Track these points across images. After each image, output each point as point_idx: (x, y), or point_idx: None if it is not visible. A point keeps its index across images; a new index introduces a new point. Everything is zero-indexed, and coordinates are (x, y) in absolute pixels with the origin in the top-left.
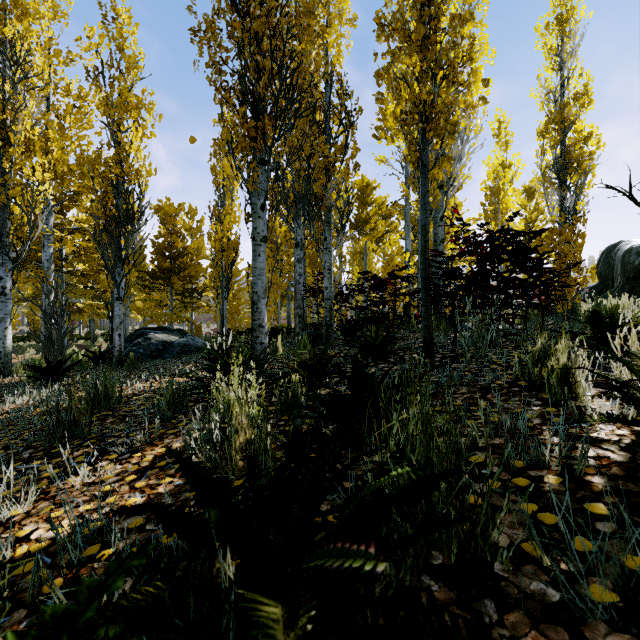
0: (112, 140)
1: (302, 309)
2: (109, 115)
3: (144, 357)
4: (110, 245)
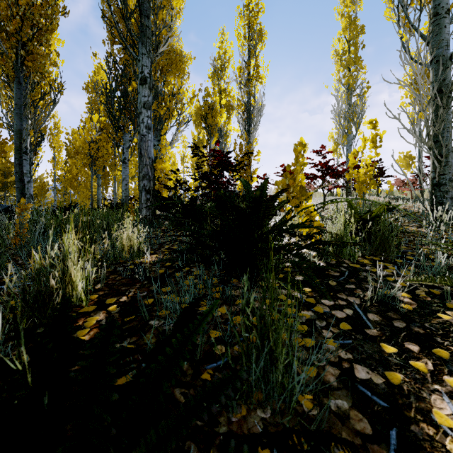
0: None
1: None
2: None
3: None
4: None
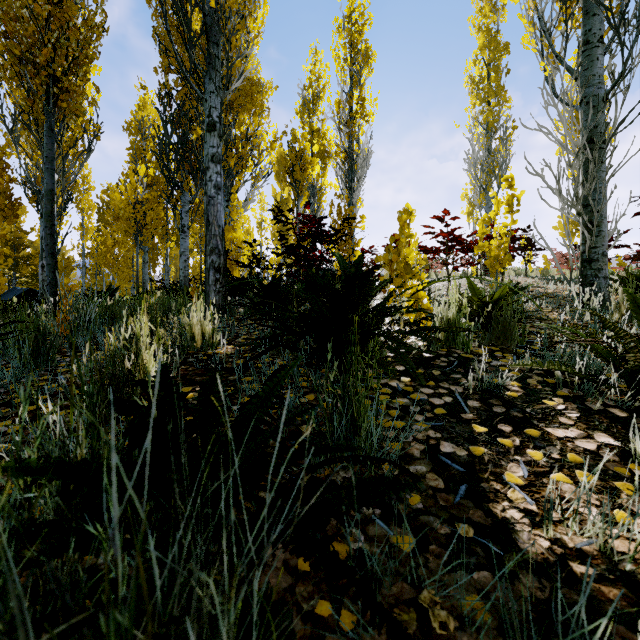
0: None
1: None
2: None
3: None
4: None
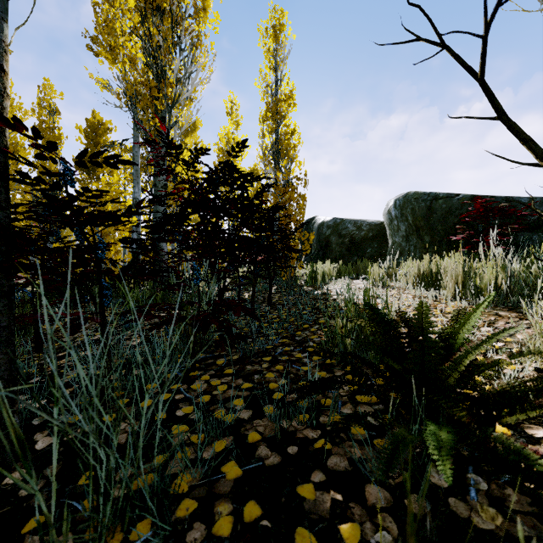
0: None
1: None
2: None
3: None
4: None
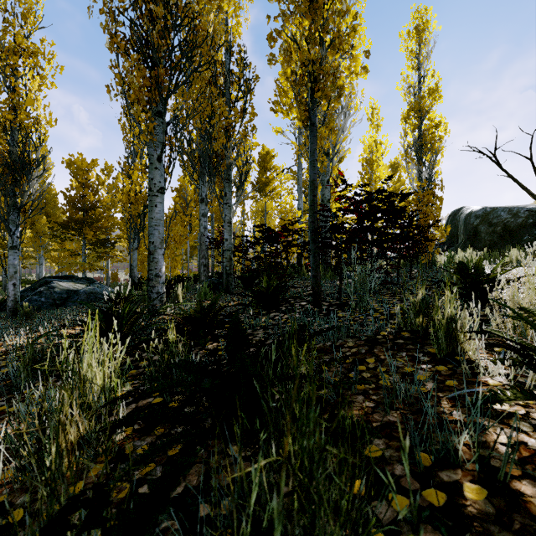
0: (4, 85)
1: (207, 259)
2: (0, 58)
3: (46, 306)
4: (2, 192)
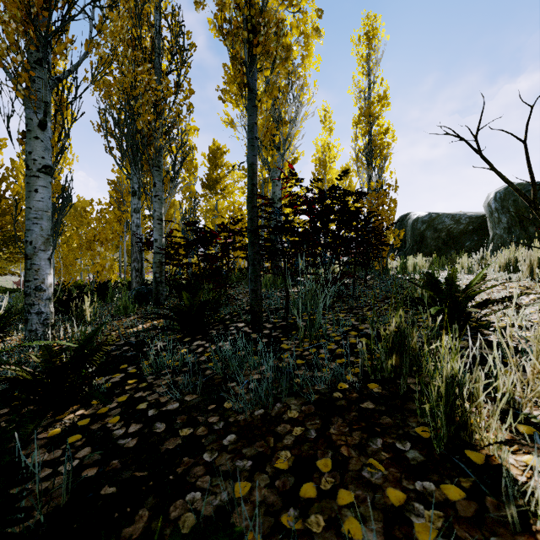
0: None
1: (140, 262)
2: None
3: None
4: None
